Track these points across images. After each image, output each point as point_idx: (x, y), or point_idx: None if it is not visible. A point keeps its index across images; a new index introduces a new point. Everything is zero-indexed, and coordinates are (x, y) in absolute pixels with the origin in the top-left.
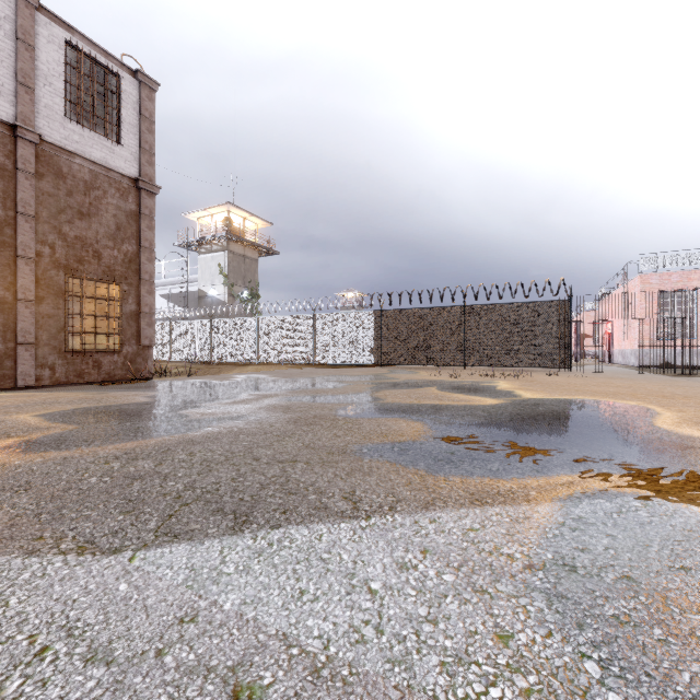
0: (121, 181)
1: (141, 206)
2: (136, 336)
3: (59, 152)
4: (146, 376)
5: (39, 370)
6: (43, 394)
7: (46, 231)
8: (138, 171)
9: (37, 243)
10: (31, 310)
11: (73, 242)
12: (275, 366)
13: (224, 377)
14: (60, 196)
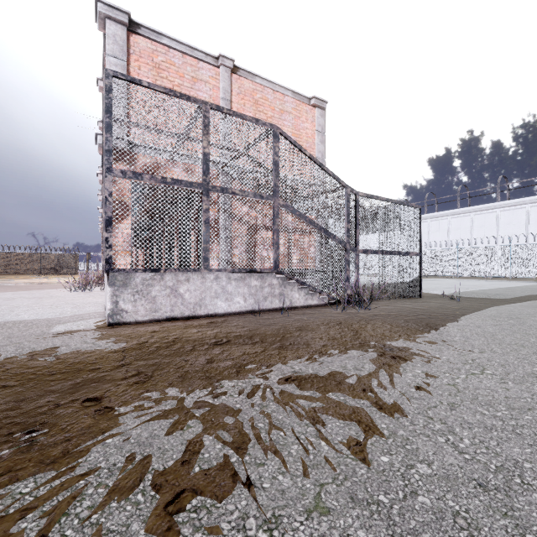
0: None
1: None
2: None
3: None
4: None
5: None
6: None
7: None
8: None
9: None
10: None
11: None
12: None
13: None
14: None
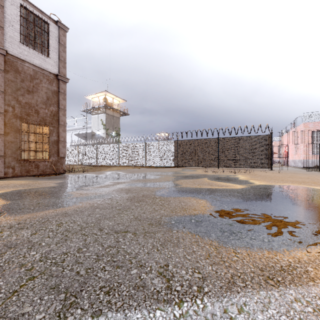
0: (49, 75)
1: (59, 88)
2: (57, 152)
3: (17, 60)
4: (62, 172)
5: (6, 169)
6: (4, 181)
7: (10, 99)
8: (58, 71)
9: (5, 105)
10: (2, 138)
11: (24, 105)
12: (126, 167)
13: (100, 173)
14: (17, 82)
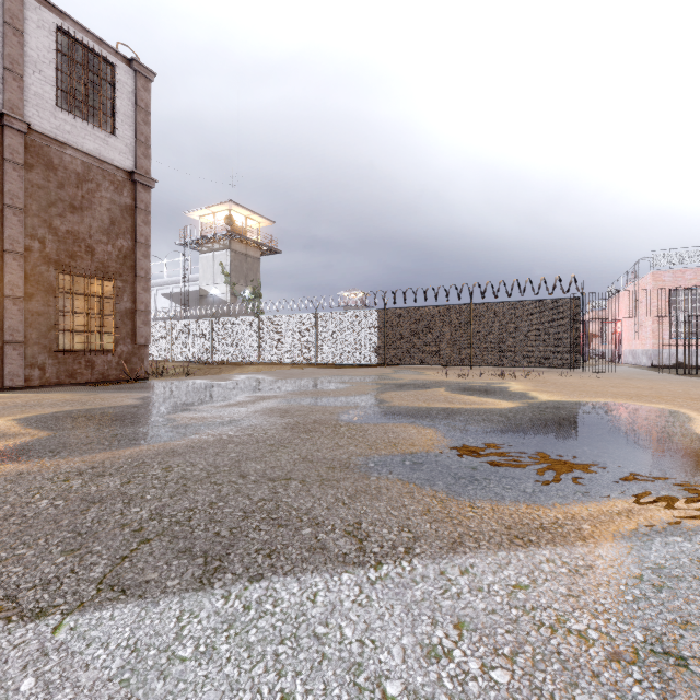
0: (116, 173)
1: (137, 200)
2: (131, 335)
3: (50, 142)
4: (141, 377)
5: (28, 370)
6: (28, 395)
7: (36, 225)
8: (133, 163)
9: (26, 237)
10: (19, 307)
11: (65, 236)
12: (276, 366)
13: (223, 378)
14: (51, 188)
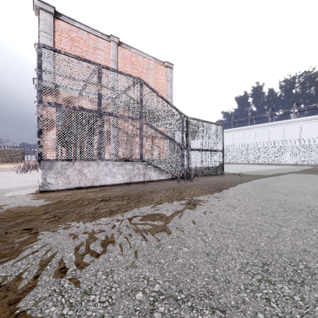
0: None
1: None
2: None
3: None
4: None
5: None
6: None
7: None
8: None
9: None
10: None
11: None
12: None
13: None
14: None
